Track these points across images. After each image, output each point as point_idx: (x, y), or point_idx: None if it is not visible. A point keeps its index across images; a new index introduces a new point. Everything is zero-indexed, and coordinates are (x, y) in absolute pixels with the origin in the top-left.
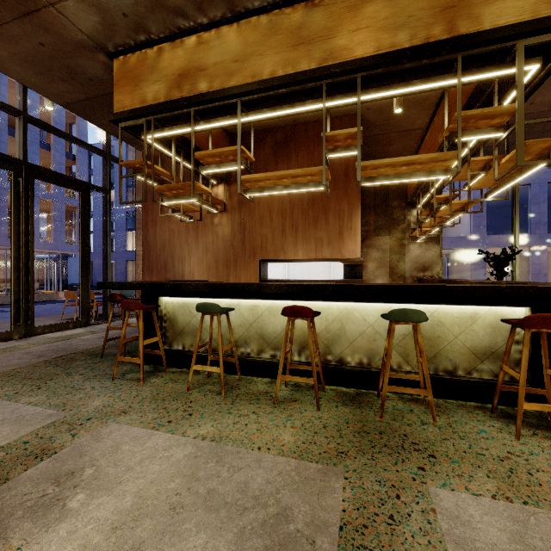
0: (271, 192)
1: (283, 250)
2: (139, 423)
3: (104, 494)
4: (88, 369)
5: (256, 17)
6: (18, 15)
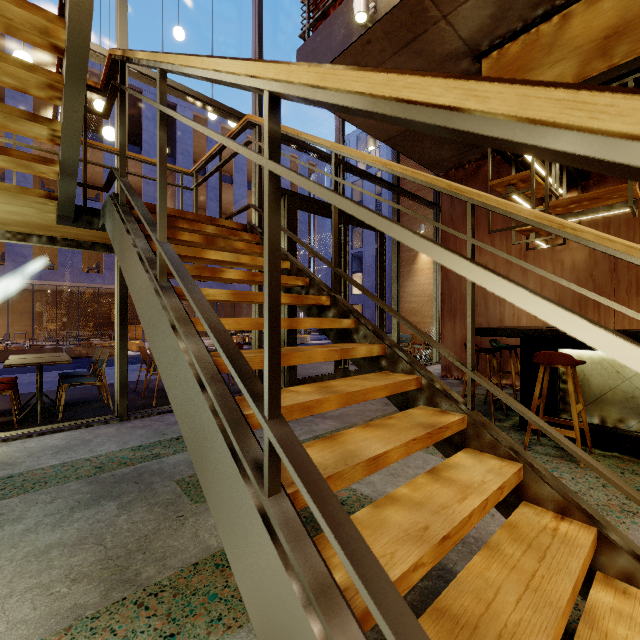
0: None
1: None
2: None
3: None
4: None
5: None
6: (400, 47)
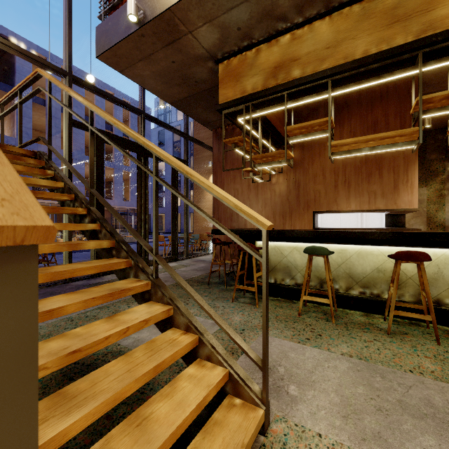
0: (357, 153)
1: (336, 202)
2: (284, 337)
3: (310, 388)
4: (207, 293)
5: (349, 8)
6: (166, 44)
